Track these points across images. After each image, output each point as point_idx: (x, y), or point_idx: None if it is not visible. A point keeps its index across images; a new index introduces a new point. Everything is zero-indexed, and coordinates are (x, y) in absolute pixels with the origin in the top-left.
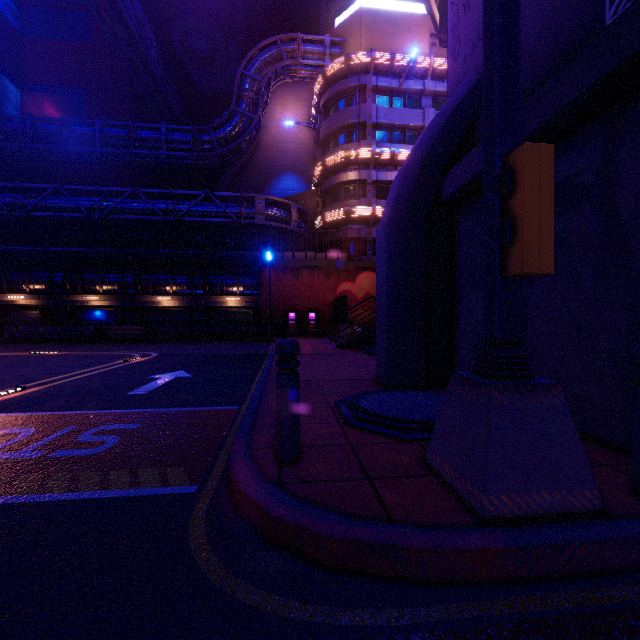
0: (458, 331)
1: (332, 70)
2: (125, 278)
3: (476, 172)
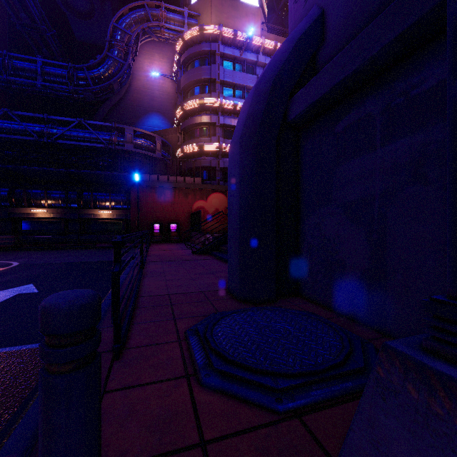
0: (304, 244)
1: (189, 35)
2: None
3: (329, 88)
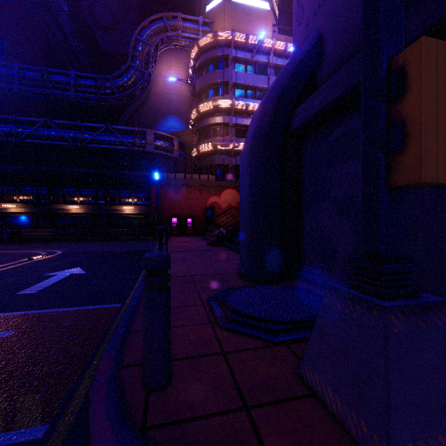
0: (304, 235)
1: (204, 42)
2: (39, 190)
3: (322, 106)
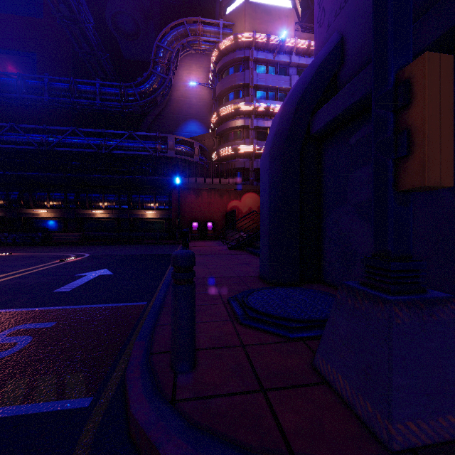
0: (325, 238)
1: (224, 45)
2: (67, 196)
3: (342, 109)
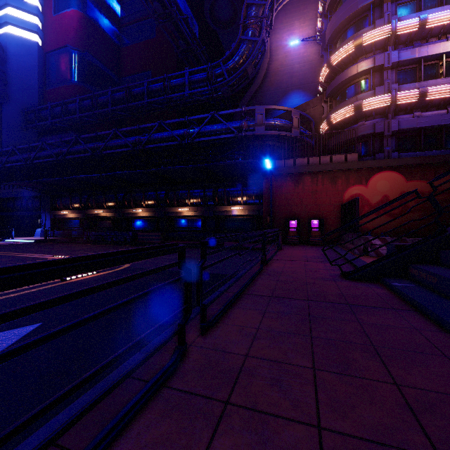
0: None
1: None
2: (159, 194)
3: None
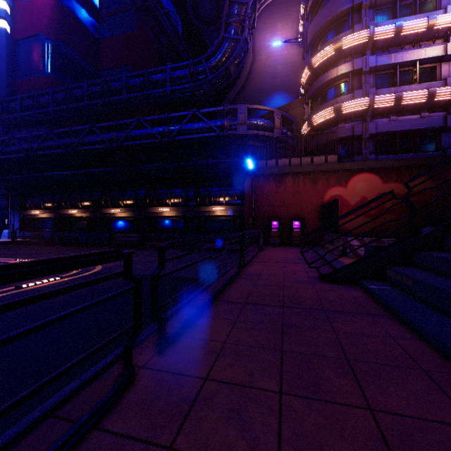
0: None
1: None
2: (138, 194)
3: None
